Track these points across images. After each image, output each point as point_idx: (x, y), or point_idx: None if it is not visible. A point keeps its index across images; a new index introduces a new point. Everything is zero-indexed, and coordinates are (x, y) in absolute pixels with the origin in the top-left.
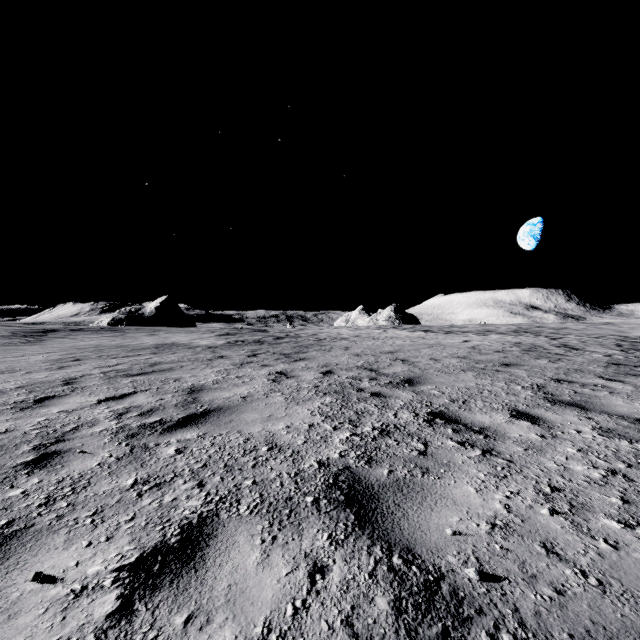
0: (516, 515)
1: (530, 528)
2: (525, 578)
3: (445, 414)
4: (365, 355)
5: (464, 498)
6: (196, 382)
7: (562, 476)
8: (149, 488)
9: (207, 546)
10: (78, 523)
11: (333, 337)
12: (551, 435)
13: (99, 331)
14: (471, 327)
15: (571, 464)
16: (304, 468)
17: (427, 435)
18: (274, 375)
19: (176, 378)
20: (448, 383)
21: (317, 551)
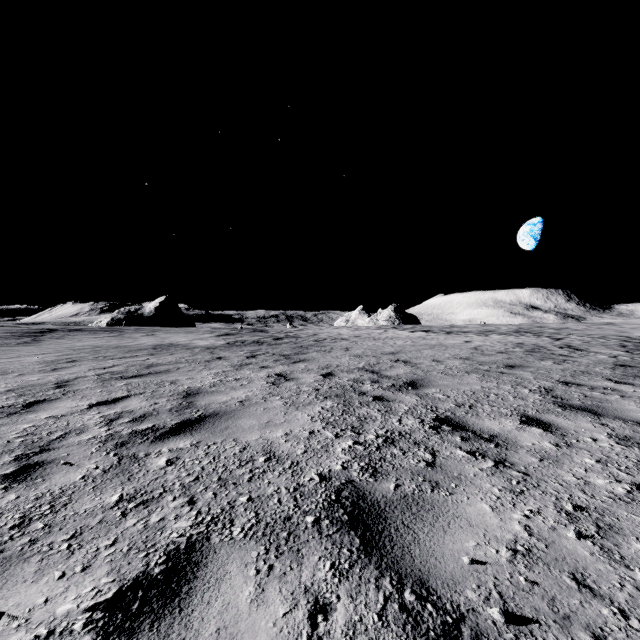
0: (538, 539)
1: (556, 555)
2: (557, 620)
3: (452, 420)
4: (366, 356)
5: (479, 518)
6: (192, 385)
7: (583, 491)
8: (135, 506)
9: (195, 578)
10: (53, 549)
11: (333, 337)
12: (566, 444)
13: (97, 331)
14: (472, 327)
15: (591, 477)
16: (304, 482)
17: (434, 444)
18: (273, 377)
19: (172, 381)
20: (453, 386)
21: (319, 584)
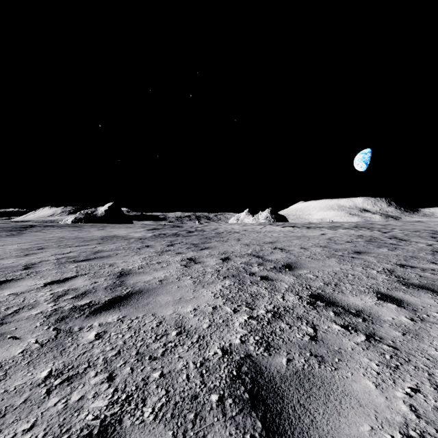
0: (427, 421)
1: None
2: None
3: (323, 296)
4: (252, 245)
5: (367, 396)
6: (125, 267)
7: None
8: (60, 382)
9: None
10: None
11: (228, 231)
12: (419, 318)
13: (64, 227)
14: (324, 224)
15: None
16: (209, 356)
17: (313, 318)
18: (185, 261)
19: (111, 263)
20: (319, 268)
21: None
